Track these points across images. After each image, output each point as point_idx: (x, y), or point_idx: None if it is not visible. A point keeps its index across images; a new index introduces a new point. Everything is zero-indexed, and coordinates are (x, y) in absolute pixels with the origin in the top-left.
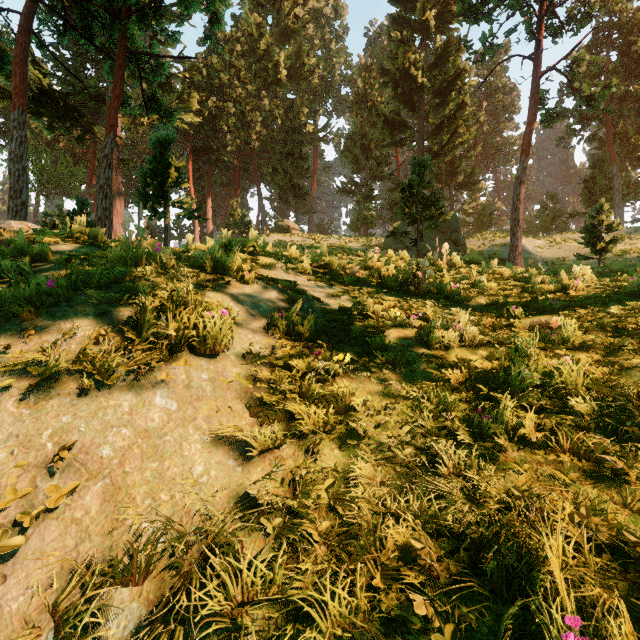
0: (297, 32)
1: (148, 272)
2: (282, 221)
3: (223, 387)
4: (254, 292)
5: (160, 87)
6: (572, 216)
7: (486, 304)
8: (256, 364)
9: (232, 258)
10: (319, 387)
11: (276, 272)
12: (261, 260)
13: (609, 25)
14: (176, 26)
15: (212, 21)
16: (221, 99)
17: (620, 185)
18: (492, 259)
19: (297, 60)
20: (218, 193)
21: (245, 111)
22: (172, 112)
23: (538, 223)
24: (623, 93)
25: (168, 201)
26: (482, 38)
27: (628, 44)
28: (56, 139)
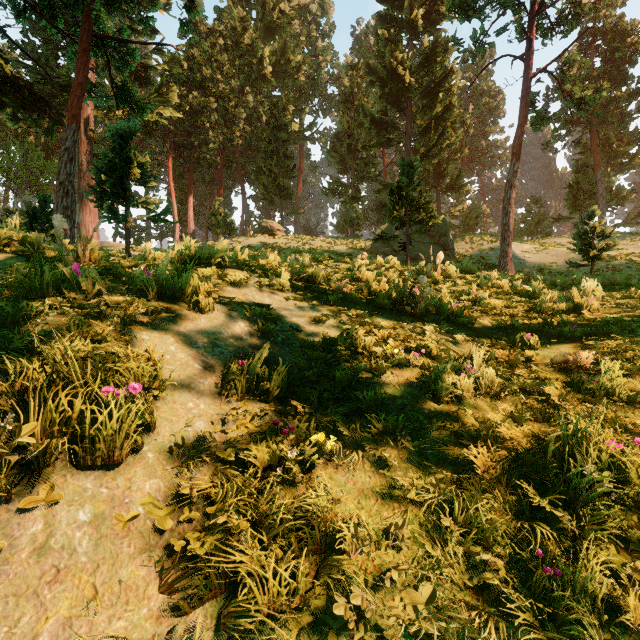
0: (282, 28)
1: (47, 308)
2: (266, 222)
3: (117, 532)
4: (211, 324)
5: (137, 79)
6: (557, 220)
7: (492, 327)
8: (185, 471)
9: (184, 279)
10: (288, 491)
11: (247, 290)
12: (228, 276)
13: (593, 31)
14: (149, 11)
15: (188, 6)
16: (203, 94)
17: (604, 190)
18: (481, 264)
19: (282, 56)
20: (201, 191)
21: (228, 107)
22: (145, 104)
23: (523, 227)
24: (607, 99)
25: (129, 201)
26: (473, 35)
27: (612, 50)
28: (26, 131)
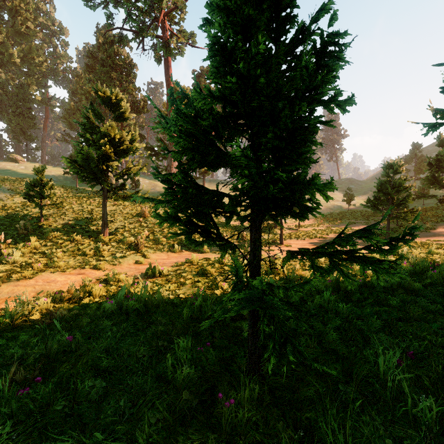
0: (29, 35)
1: None
2: (13, 155)
3: None
4: None
5: None
6: None
7: None
8: None
9: None
10: None
11: None
12: None
13: None
14: None
15: None
16: None
17: None
18: None
19: (29, 54)
20: None
21: None
22: None
23: None
24: None
25: None
26: None
27: None
28: None
